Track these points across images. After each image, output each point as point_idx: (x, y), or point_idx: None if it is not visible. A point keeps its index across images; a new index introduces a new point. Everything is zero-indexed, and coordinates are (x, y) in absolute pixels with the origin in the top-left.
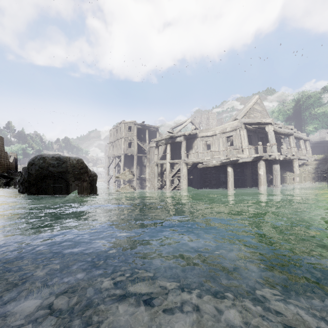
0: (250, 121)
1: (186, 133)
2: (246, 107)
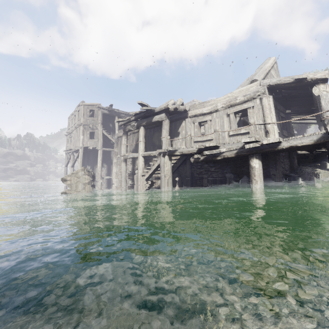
0: (283, 79)
1: (170, 106)
2: (264, 68)
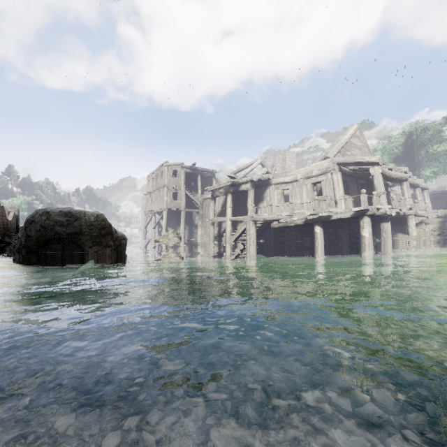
0: (348, 160)
1: (254, 178)
2: (341, 141)
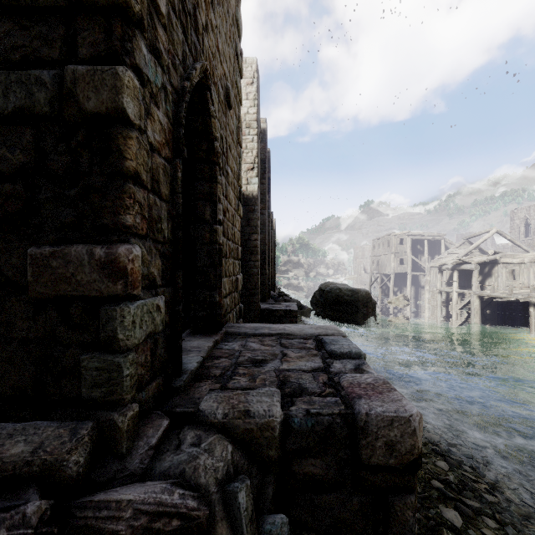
0: None
1: (478, 262)
2: None
